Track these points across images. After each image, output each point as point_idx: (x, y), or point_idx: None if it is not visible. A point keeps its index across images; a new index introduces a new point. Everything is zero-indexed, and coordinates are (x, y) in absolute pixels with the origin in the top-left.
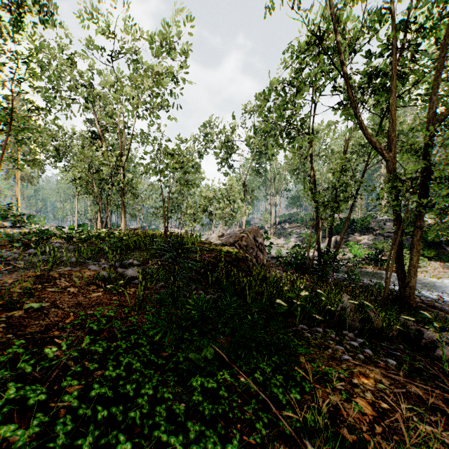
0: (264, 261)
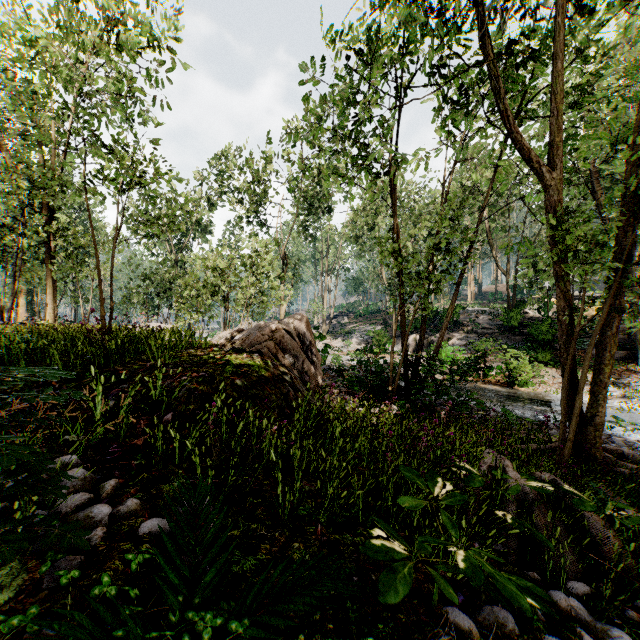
0: (317, 379)
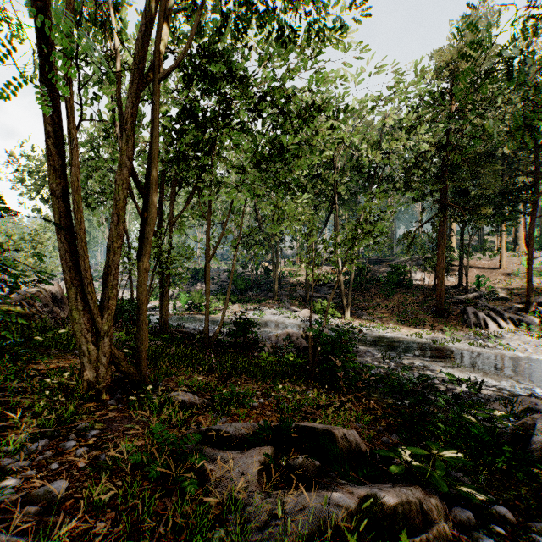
0: (64, 316)
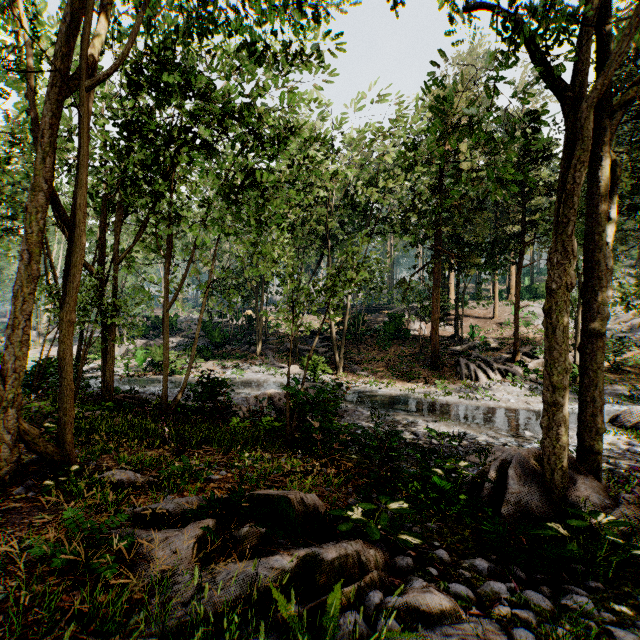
0: None
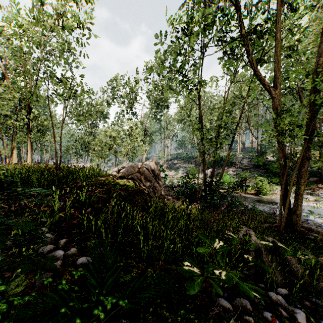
0: (161, 191)
